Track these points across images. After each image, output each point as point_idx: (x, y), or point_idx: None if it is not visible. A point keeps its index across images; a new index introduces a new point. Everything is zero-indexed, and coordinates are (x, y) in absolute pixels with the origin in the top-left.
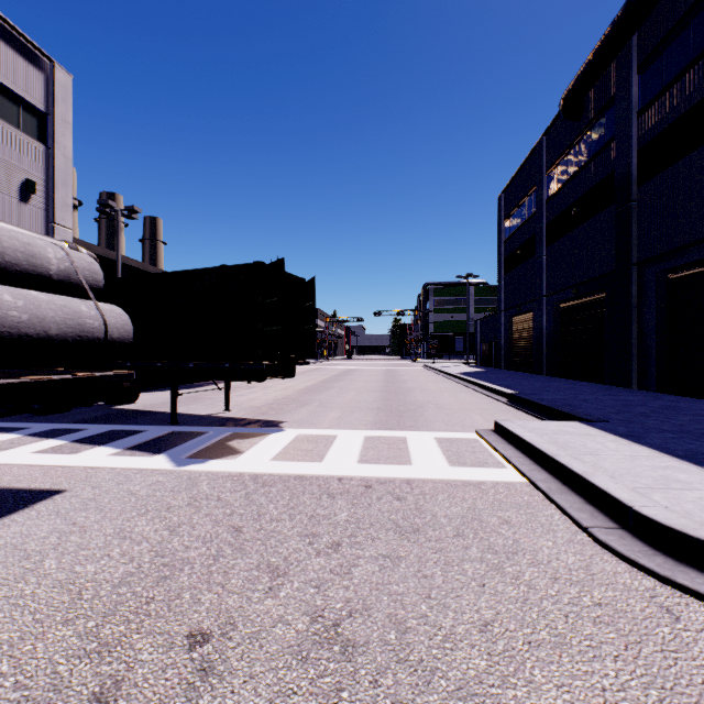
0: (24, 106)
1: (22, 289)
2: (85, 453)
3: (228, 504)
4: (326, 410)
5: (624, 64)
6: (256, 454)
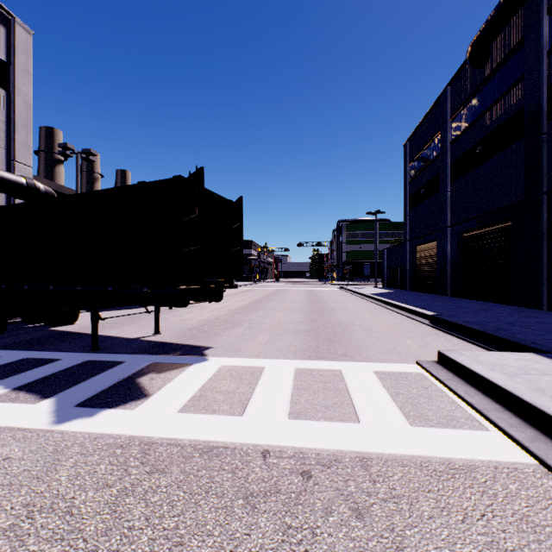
0: None
1: None
2: None
3: (75, 527)
4: (254, 333)
5: (534, 7)
6: (164, 400)
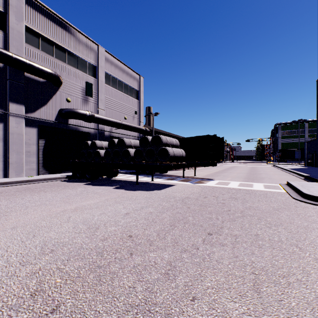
0: (134, 90)
1: (173, 148)
2: (171, 181)
3: (209, 188)
4: (226, 177)
5: None
6: (210, 183)
